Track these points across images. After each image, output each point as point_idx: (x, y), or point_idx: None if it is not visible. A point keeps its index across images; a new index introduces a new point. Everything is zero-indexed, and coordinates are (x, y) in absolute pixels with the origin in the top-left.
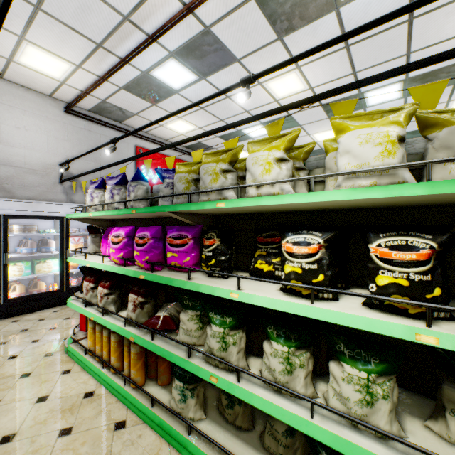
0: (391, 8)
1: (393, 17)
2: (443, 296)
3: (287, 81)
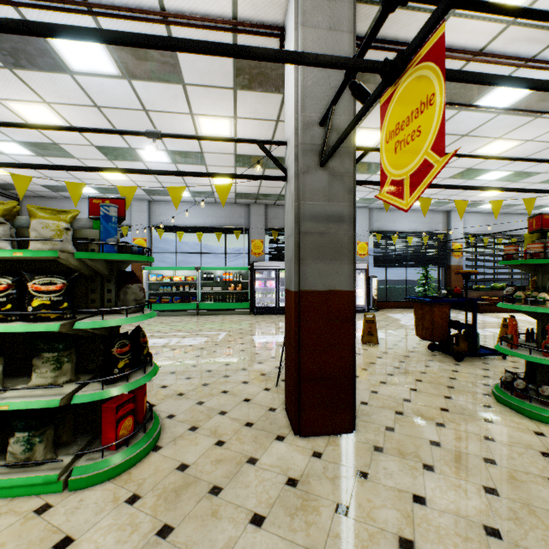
0: (125, 96)
1: (55, 129)
2: (14, 308)
3: (38, 110)
